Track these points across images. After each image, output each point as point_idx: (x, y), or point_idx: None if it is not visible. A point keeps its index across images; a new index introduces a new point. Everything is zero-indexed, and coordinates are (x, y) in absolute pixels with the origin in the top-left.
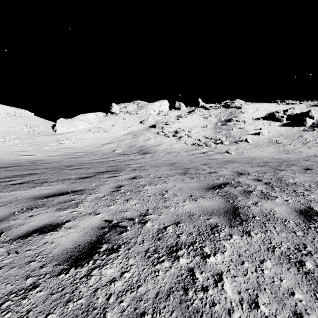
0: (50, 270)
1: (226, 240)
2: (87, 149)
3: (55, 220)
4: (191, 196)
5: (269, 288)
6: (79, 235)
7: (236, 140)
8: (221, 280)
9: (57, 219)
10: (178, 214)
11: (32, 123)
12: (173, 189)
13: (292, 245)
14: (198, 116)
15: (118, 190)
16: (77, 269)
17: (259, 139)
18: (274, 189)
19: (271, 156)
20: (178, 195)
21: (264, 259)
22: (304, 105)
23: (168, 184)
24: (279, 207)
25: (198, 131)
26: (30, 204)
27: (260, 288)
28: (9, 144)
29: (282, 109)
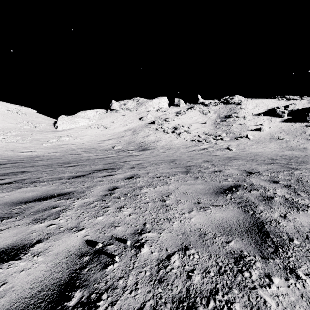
0: None
1: (264, 288)
2: (86, 145)
3: (23, 240)
4: (198, 203)
5: None
6: (46, 269)
7: (236, 136)
8: None
9: (27, 237)
10: (184, 232)
11: (34, 120)
12: (176, 192)
13: None
14: (198, 112)
15: (111, 193)
16: None
17: (260, 135)
18: (299, 194)
19: (275, 153)
20: (182, 201)
21: None
22: (306, 101)
23: (169, 185)
24: None
25: (197, 128)
26: (4, 212)
27: None
28: (10, 141)
29: (283, 105)
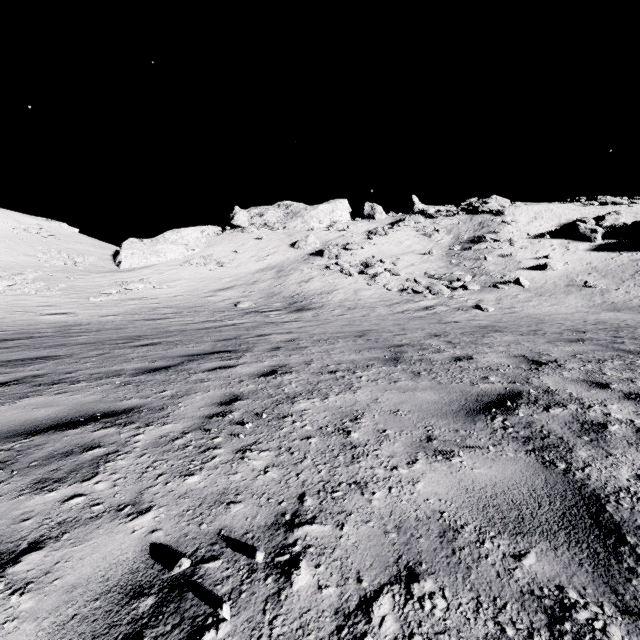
0: None
1: None
2: (180, 301)
3: None
4: (429, 440)
5: None
6: None
7: (494, 282)
8: None
9: (8, 533)
10: (402, 523)
11: (72, 249)
12: (373, 410)
13: None
14: (413, 232)
15: (225, 411)
16: None
17: (545, 279)
18: None
19: (579, 317)
20: (389, 433)
21: None
22: None
23: (358, 393)
24: None
25: (412, 264)
26: None
27: None
28: (22, 292)
29: (592, 215)
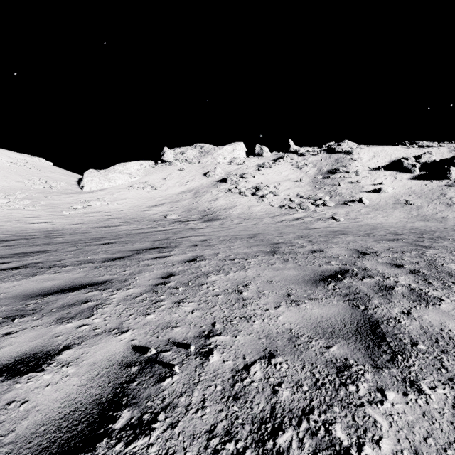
0: None
1: (375, 405)
2: (126, 213)
3: (45, 345)
4: (289, 296)
5: None
6: (80, 383)
7: (345, 201)
8: None
9: (51, 342)
10: (269, 334)
11: (49, 177)
12: (257, 280)
13: None
14: (289, 165)
15: (165, 281)
16: None
17: (379, 198)
18: (431, 283)
19: (400, 224)
20: (265, 292)
21: None
22: (446, 148)
23: (248, 271)
24: None
25: (289, 188)
26: (14, 308)
27: None
28: (14, 207)
29: (413, 154)
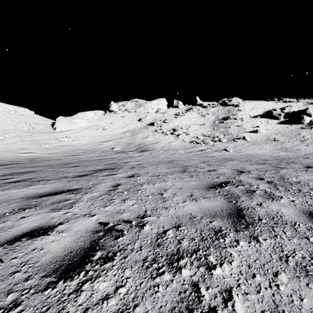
0: (36, 283)
1: (232, 247)
2: (86, 146)
3: (47, 223)
4: (191, 196)
5: (288, 310)
6: (71, 240)
7: (234, 138)
8: (231, 298)
9: (50, 221)
10: (178, 216)
11: (31, 121)
12: (172, 188)
13: (307, 253)
14: (196, 114)
15: (115, 189)
16: (66, 282)
17: (256, 137)
18: (278, 188)
19: (269, 154)
20: (177, 194)
21: (278, 271)
22: (302, 103)
23: (167, 182)
24: (286, 209)
25: (196, 129)
26: (23, 204)
27: (277, 310)
28: (8, 142)
29: (279, 107)
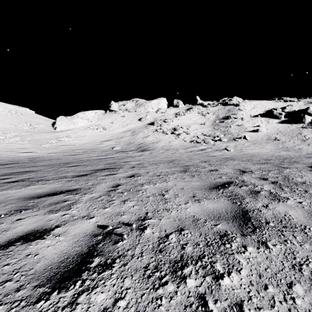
0: (28, 294)
1: (240, 254)
2: (86, 146)
3: (43, 225)
4: (194, 197)
5: None
6: (68, 245)
7: (234, 137)
8: None
9: (46, 223)
10: (180, 218)
11: (32, 121)
12: (174, 188)
13: None
14: (197, 113)
15: (115, 189)
16: (60, 293)
17: (257, 136)
18: (283, 189)
19: (271, 153)
20: (179, 195)
21: (292, 281)
22: (302, 102)
23: (168, 182)
24: (294, 211)
25: (196, 129)
26: (20, 205)
27: None
28: (9, 142)
29: (280, 106)
